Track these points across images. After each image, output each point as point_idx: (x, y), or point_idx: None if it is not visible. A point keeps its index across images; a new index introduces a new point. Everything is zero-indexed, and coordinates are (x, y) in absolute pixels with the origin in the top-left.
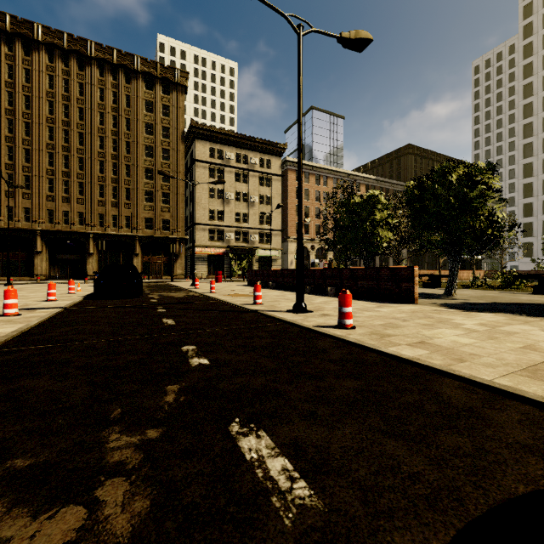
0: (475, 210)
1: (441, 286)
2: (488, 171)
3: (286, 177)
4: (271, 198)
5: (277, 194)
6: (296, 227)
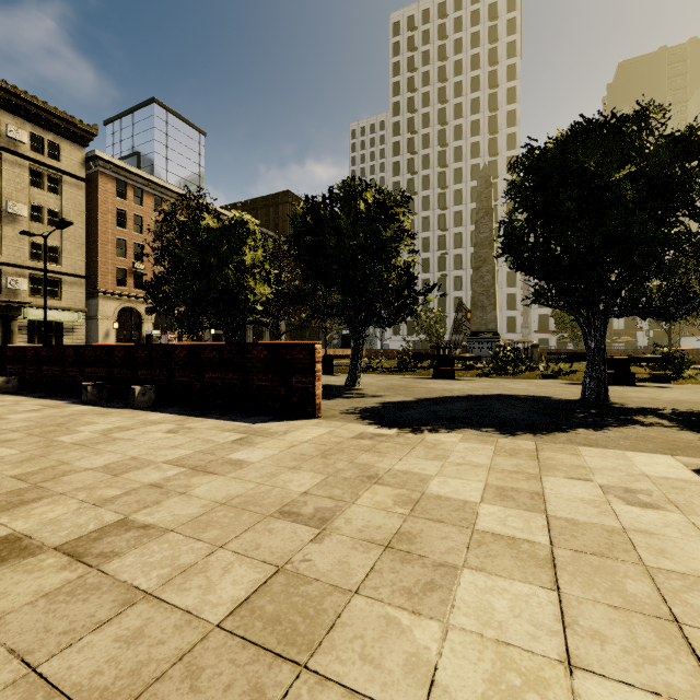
0: (391, 258)
1: (334, 371)
2: (404, 203)
3: (97, 185)
4: (61, 215)
5: (75, 210)
6: (116, 274)
